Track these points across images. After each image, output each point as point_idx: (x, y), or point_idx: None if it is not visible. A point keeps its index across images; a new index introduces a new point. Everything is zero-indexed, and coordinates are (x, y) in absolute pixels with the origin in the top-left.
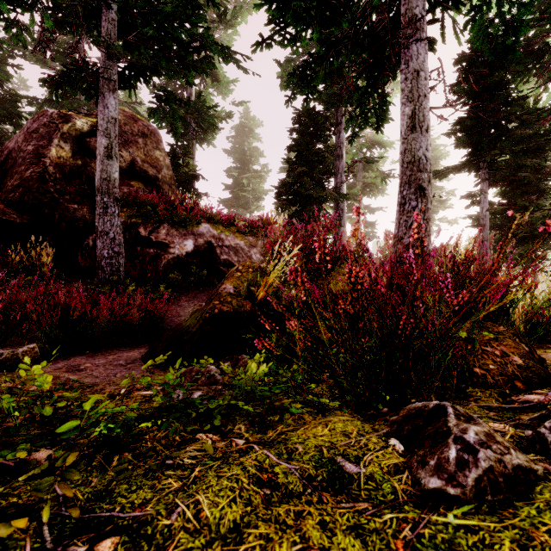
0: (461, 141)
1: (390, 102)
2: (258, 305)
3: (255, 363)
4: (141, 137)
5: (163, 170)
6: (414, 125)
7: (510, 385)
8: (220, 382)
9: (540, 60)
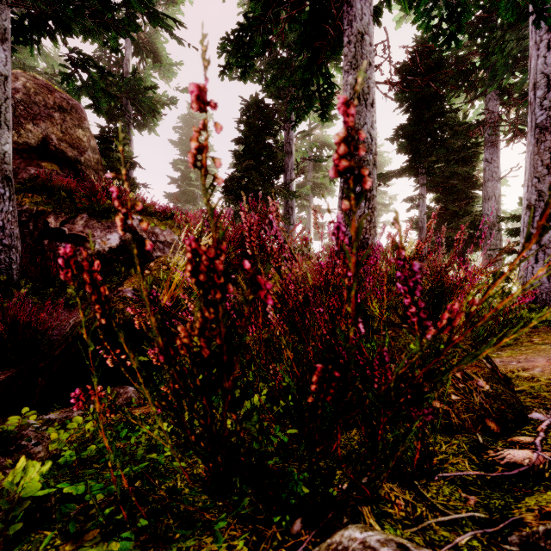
0: (403, 146)
1: (334, 83)
2: (164, 313)
3: (23, 460)
4: (58, 111)
5: (87, 152)
6: (358, 96)
7: (482, 427)
8: (40, 457)
9: (468, 79)
